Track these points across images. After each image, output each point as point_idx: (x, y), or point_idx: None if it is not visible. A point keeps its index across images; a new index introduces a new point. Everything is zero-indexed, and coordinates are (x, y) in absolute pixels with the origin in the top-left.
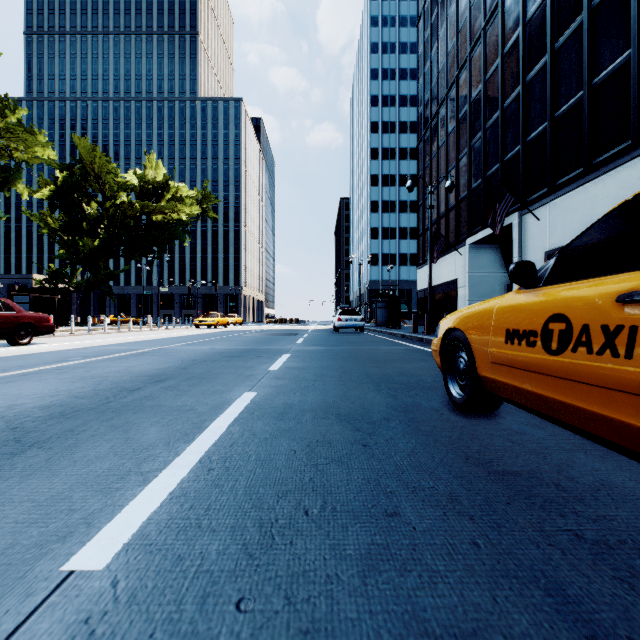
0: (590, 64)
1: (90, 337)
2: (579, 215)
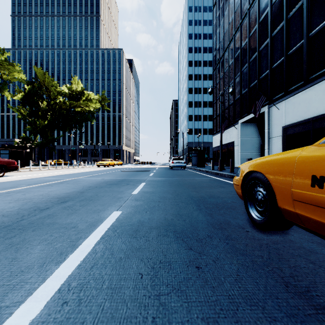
0: (308, 25)
1: (39, 172)
2: (302, 106)
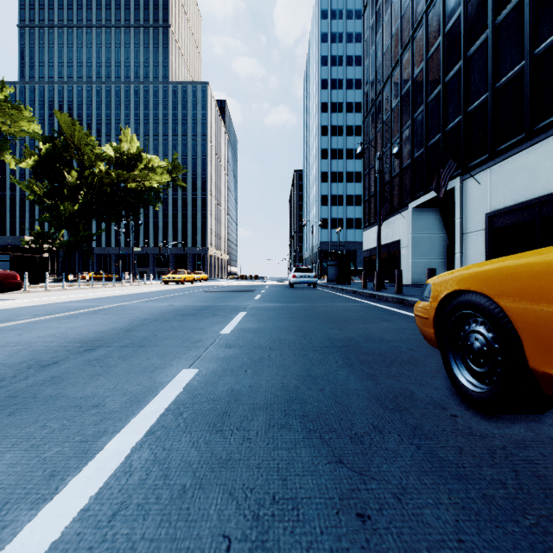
0: (532, 35)
1: (62, 293)
2: (521, 178)
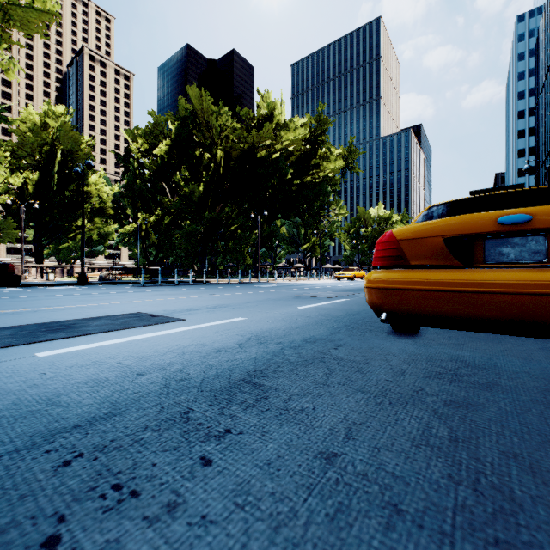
0: None
1: None
2: None
